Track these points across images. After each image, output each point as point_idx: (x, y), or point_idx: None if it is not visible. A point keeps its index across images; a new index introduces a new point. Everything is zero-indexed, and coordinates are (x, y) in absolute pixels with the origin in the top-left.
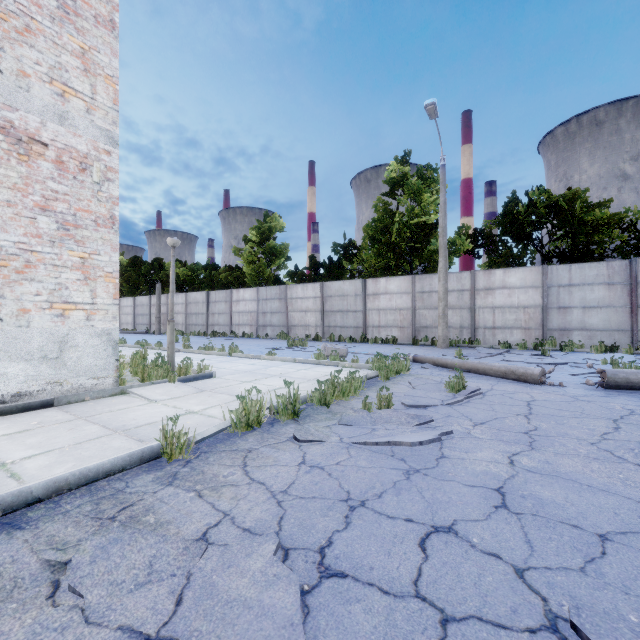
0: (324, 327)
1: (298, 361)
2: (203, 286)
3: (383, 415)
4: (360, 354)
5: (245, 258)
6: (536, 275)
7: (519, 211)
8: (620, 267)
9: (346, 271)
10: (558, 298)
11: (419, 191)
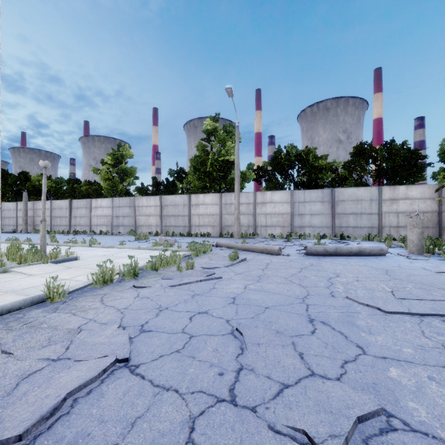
0: (162, 226)
1: (141, 248)
2: (66, 195)
3: (188, 273)
4: (185, 243)
5: (102, 176)
6: (288, 195)
7: (282, 157)
8: (327, 193)
9: (178, 188)
10: (299, 209)
11: (224, 140)
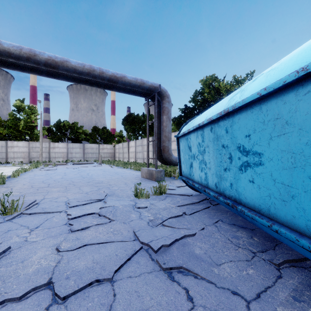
0: None
1: (7, 166)
2: None
3: (48, 167)
4: None
5: None
6: (66, 145)
7: (61, 125)
8: (82, 145)
9: None
10: (70, 151)
11: (30, 114)
